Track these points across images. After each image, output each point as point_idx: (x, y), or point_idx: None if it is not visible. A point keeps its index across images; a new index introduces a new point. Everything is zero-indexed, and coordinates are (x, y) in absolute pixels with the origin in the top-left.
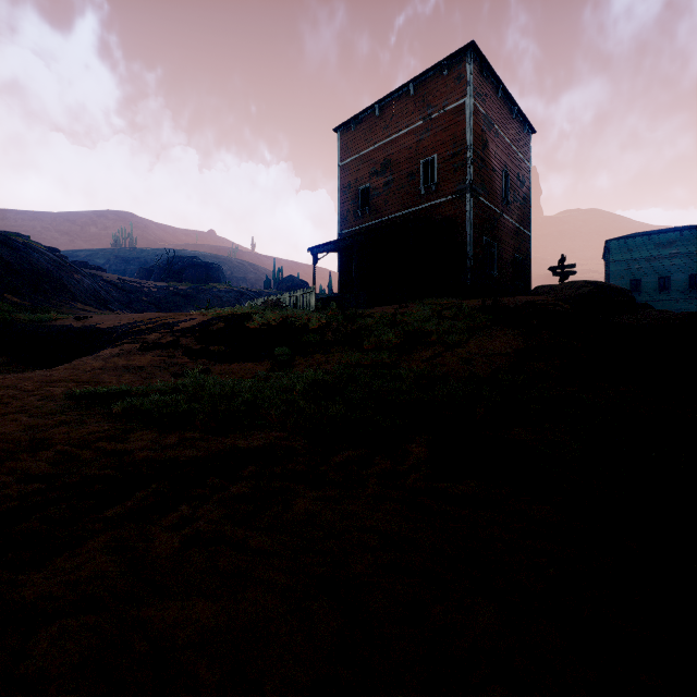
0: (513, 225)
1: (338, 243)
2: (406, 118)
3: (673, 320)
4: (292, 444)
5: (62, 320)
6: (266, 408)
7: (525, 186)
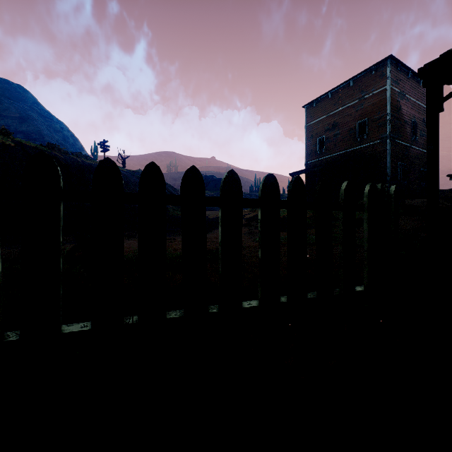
0: (419, 151)
1: (307, 170)
2: (348, 98)
3: None
4: None
5: None
6: None
7: None
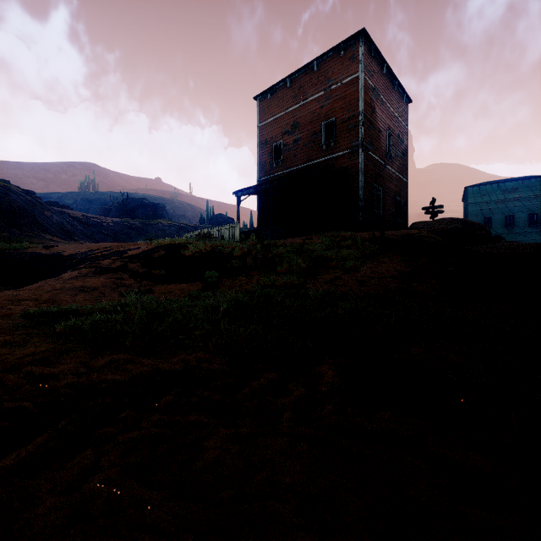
0: (395, 175)
1: (257, 187)
2: (311, 89)
3: (523, 249)
4: (211, 367)
5: (33, 249)
6: (192, 328)
7: (404, 144)
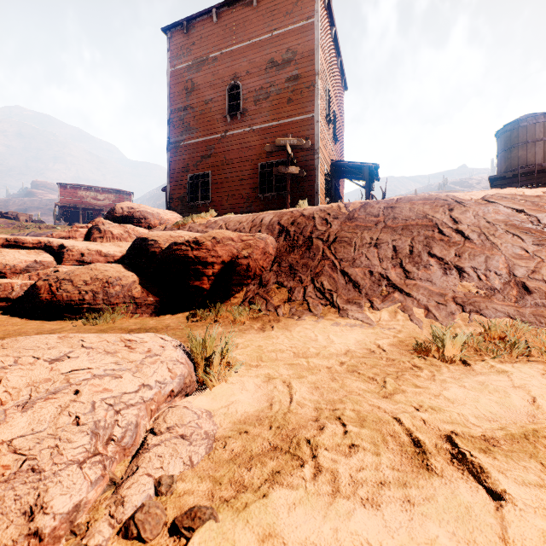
0: (257, 131)
1: None
2: None
3: None
4: None
5: None
6: None
7: (296, 59)
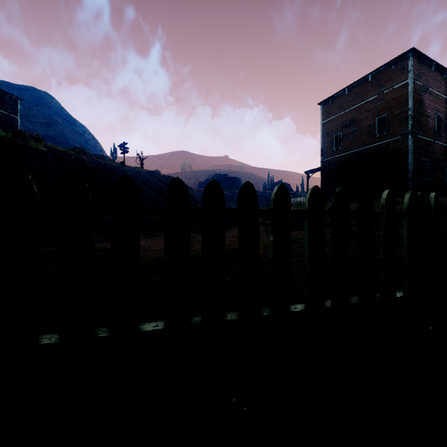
0: (444, 146)
1: (323, 168)
2: (366, 94)
3: None
4: None
5: None
6: None
7: None
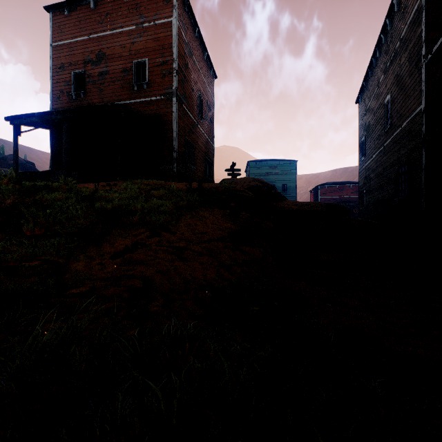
0: (204, 136)
1: (44, 116)
2: (121, 19)
3: (314, 207)
4: None
5: None
6: None
7: (211, 112)
